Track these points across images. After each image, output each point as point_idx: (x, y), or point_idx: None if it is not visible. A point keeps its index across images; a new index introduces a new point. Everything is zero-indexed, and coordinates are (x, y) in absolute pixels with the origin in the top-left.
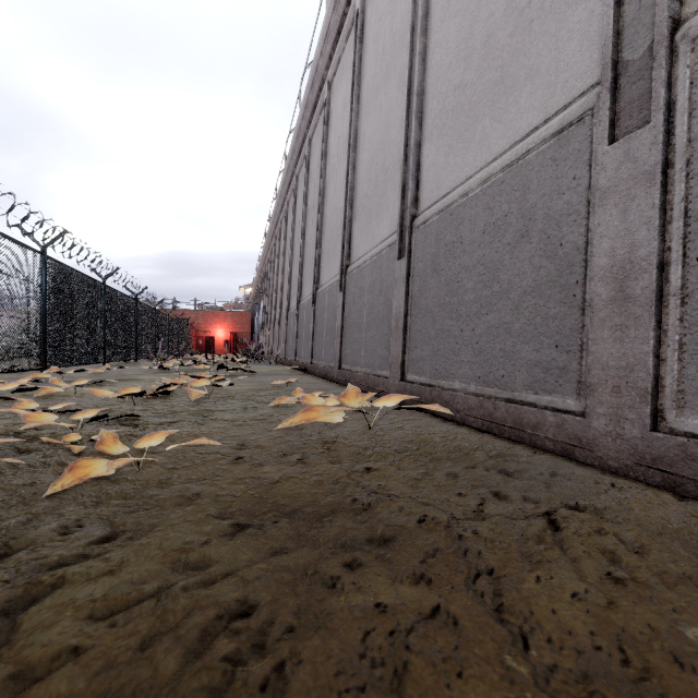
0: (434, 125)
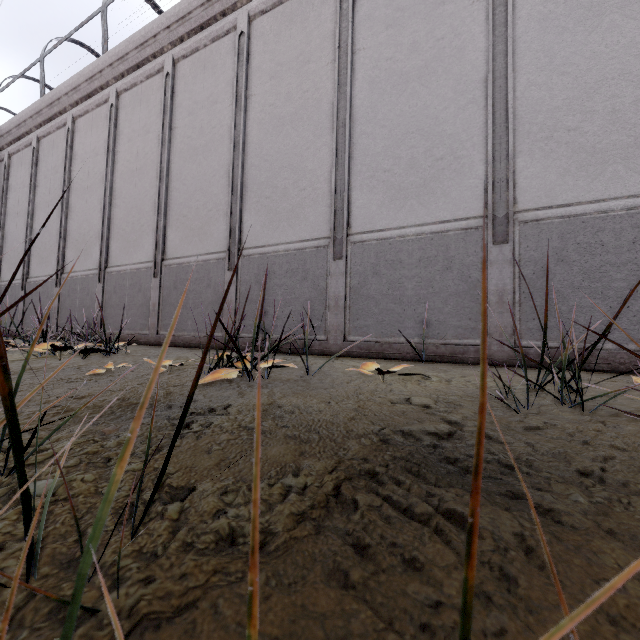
0: (5, 259)
